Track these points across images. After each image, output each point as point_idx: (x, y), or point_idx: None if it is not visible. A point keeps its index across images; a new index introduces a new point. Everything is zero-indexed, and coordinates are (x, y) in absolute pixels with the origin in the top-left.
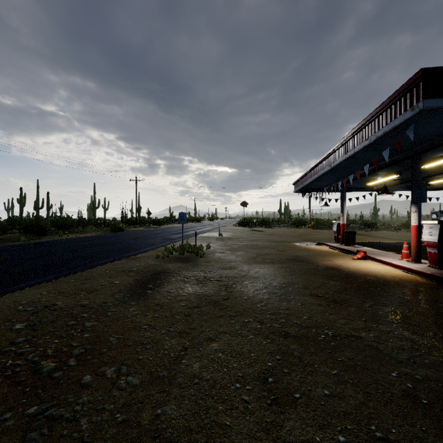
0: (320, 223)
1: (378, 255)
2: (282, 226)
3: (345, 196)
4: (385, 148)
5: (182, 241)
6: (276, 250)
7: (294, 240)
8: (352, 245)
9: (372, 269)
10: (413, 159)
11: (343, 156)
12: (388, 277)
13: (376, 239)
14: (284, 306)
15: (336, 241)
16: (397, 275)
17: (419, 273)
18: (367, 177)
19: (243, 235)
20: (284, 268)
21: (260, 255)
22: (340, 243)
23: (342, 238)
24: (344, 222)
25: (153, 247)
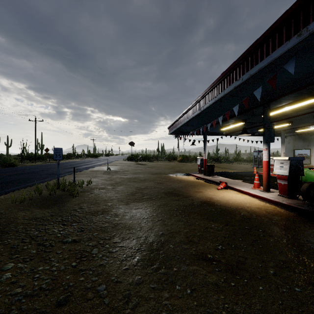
0: (185, 158)
1: (234, 184)
2: (159, 160)
3: (206, 138)
4: (246, 94)
5: (58, 179)
6: (155, 183)
7: (169, 172)
8: (212, 175)
9: (237, 200)
10: (265, 106)
11: (213, 99)
12: (256, 209)
13: (223, 170)
14: (165, 309)
15: (200, 172)
16: (260, 206)
17: (276, 202)
18: (222, 124)
19: (129, 168)
20: (163, 207)
21: (140, 189)
22: (202, 174)
23: (204, 170)
24: (206, 158)
25: (25, 185)
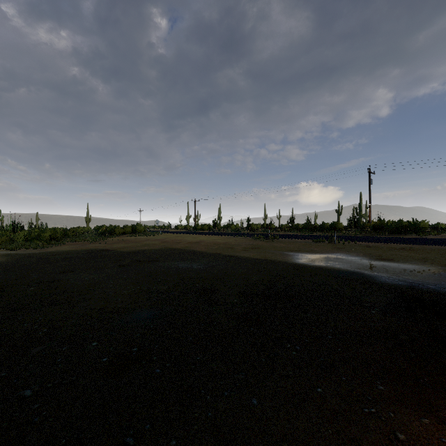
0: None
1: None
2: None
3: None
4: None
5: None
6: None
7: None
8: None
9: None
10: None
11: None
12: None
13: None
14: None
15: None
16: None
17: None
18: None
19: None
20: None
21: None
22: None
23: None
24: None
25: None
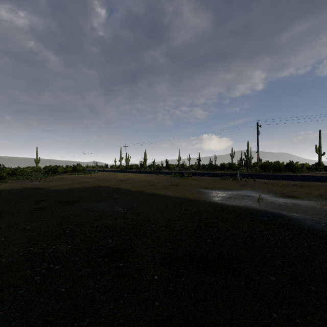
0: None
1: None
2: None
3: None
4: None
5: None
6: None
7: None
8: None
9: None
10: None
11: None
12: None
13: None
14: None
15: None
16: None
17: None
18: None
19: None
20: None
21: None
22: None
23: None
24: None
25: None
